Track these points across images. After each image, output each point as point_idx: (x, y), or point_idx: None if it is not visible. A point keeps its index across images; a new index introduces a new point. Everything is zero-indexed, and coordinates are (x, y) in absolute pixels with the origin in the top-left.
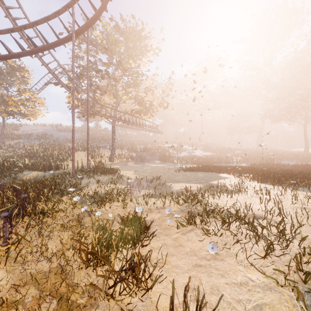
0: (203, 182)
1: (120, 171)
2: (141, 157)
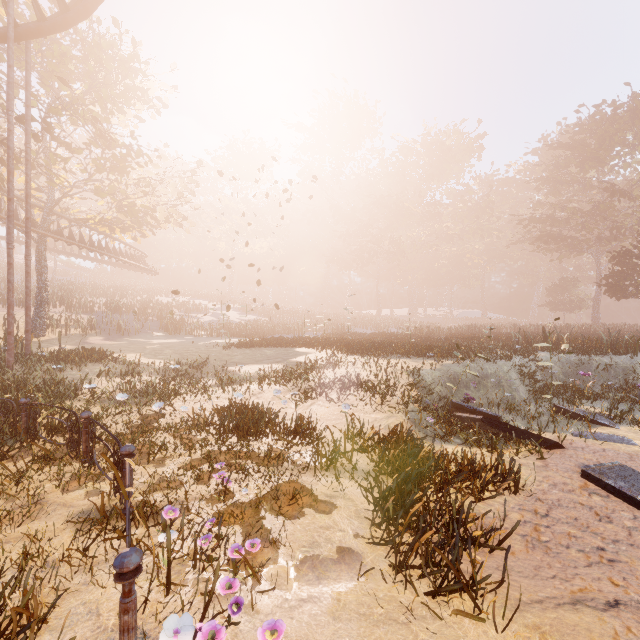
0: (281, 362)
1: (123, 353)
2: (120, 325)
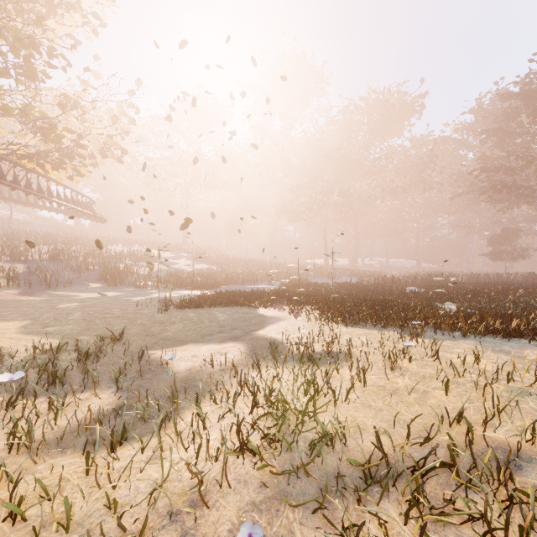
0: (241, 337)
1: None
2: (46, 276)
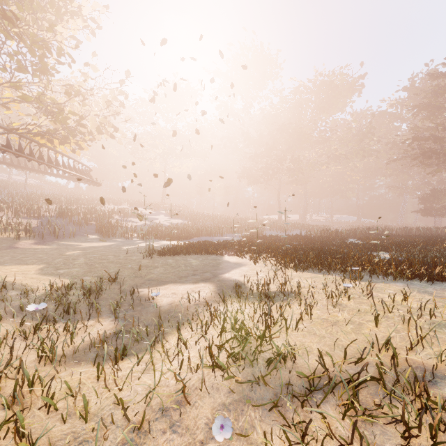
0: (210, 278)
1: None
2: (55, 229)
